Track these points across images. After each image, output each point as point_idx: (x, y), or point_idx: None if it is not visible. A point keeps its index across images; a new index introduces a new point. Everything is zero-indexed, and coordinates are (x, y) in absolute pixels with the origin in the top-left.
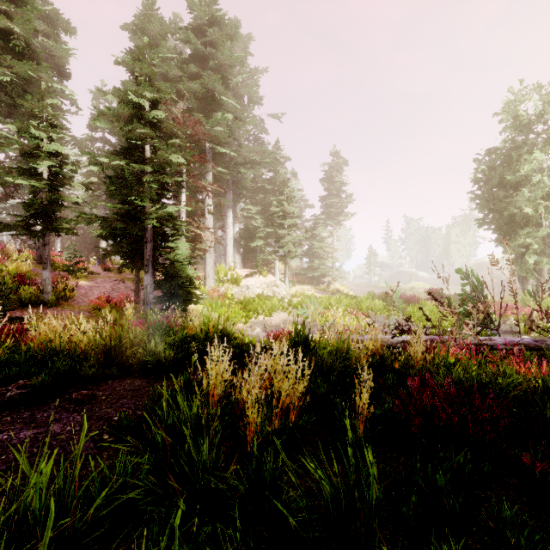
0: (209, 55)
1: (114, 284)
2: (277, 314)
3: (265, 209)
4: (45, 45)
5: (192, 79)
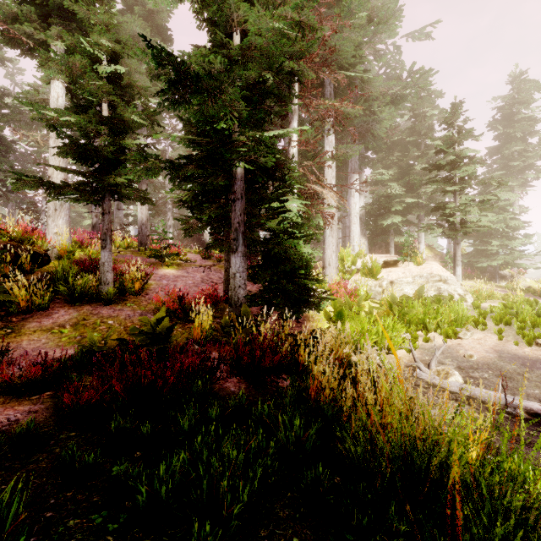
0: None
1: (207, 274)
2: (469, 333)
3: (402, 172)
4: (143, 2)
5: None
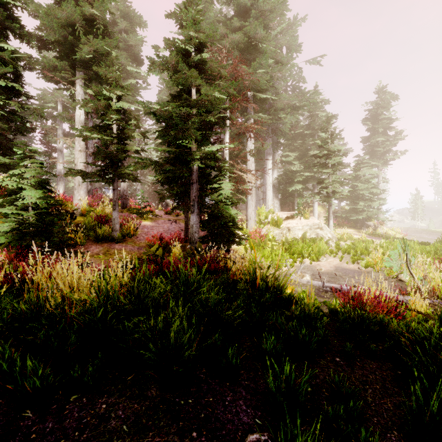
0: (250, 7)
1: (171, 225)
2: (325, 258)
3: (303, 154)
4: (125, 39)
5: None
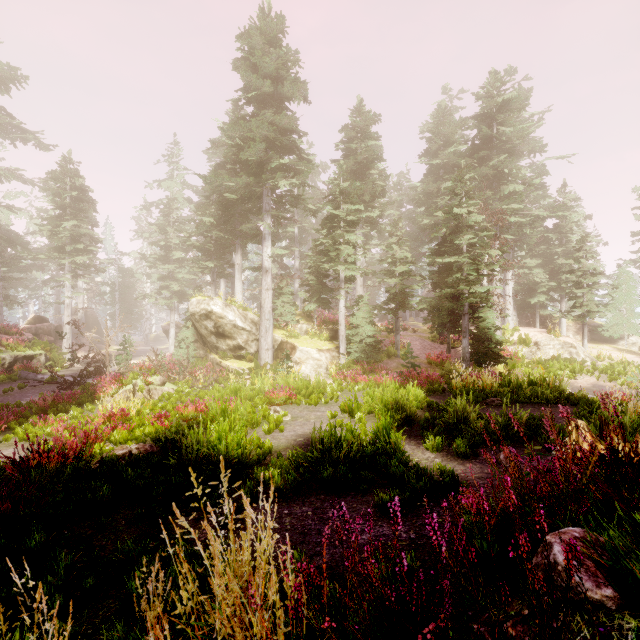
0: (497, 136)
1: (420, 342)
2: (582, 377)
3: (546, 260)
4: None
5: (479, 160)
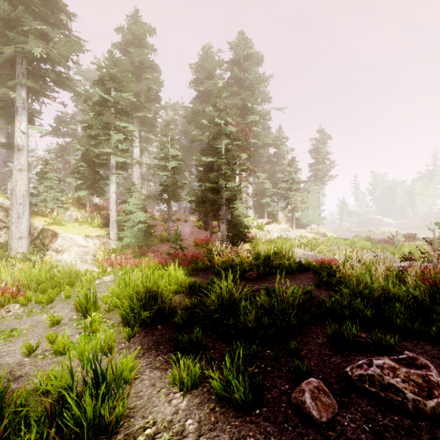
0: (244, 78)
1: (190, 229)
2: (295, 249)
3: (270, 175)
4: None
5: (232, 94)
